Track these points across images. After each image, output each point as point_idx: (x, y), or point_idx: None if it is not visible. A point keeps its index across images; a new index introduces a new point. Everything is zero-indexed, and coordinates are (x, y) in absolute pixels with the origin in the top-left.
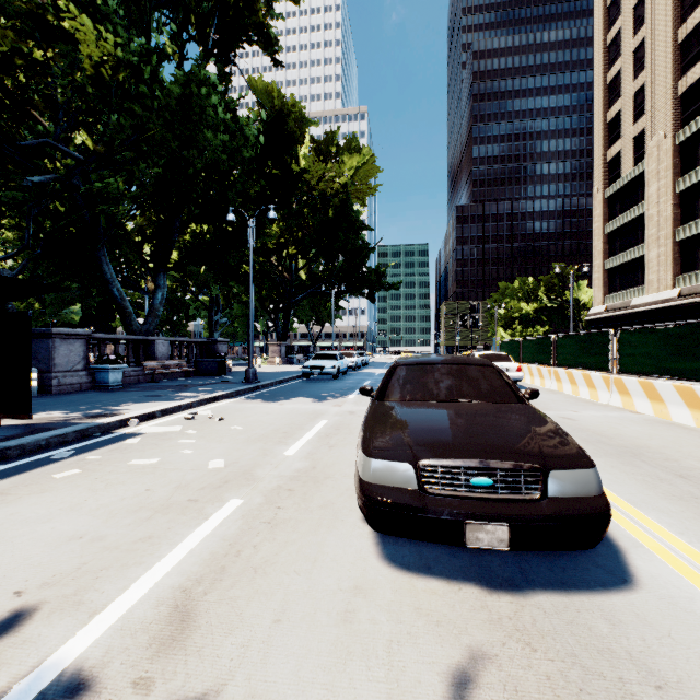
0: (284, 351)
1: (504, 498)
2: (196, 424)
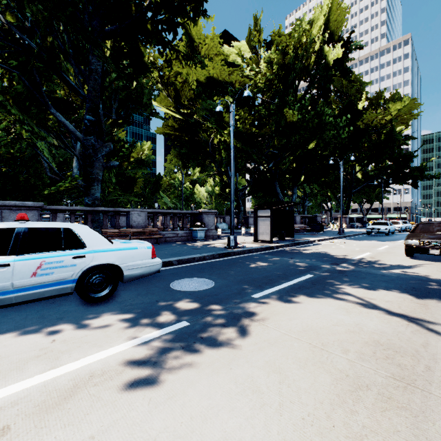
0: (348, 221)
1: (440, 246)
2: (337, 243)
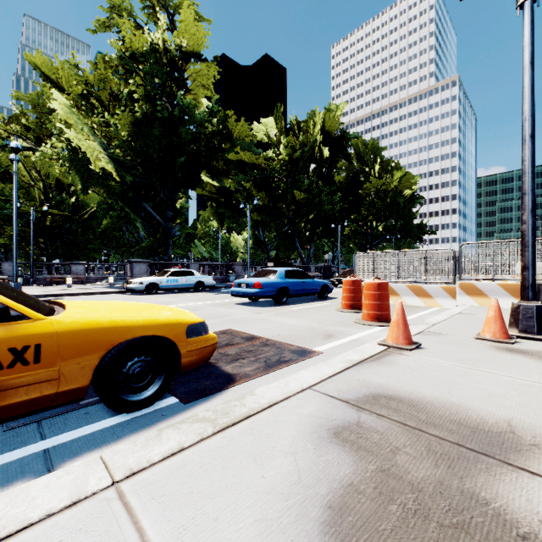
0: None
1: (339, 280)
2: None
